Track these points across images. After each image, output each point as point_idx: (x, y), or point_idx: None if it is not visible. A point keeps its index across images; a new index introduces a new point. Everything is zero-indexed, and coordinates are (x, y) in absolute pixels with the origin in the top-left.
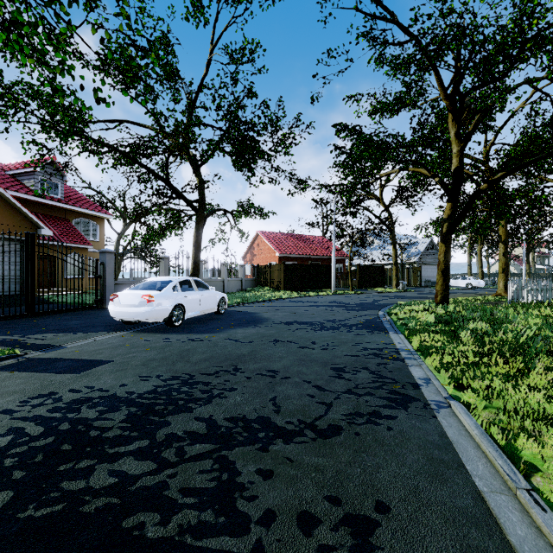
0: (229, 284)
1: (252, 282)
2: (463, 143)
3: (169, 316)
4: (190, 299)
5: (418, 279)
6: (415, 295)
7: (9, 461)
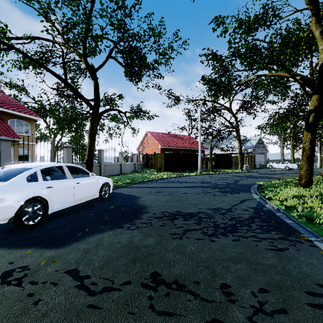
0: (125, 167)
1: (142, 165)
2: None
3: (16, 215)
4: (57, 189)
5: (253, 163)
6: (258, 175)
7: None
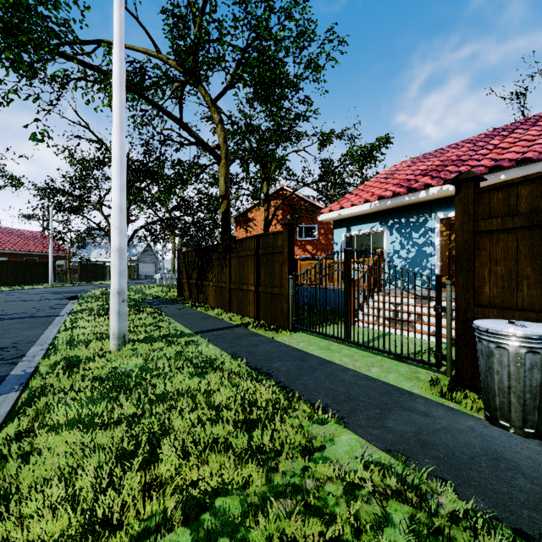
0: None
1: None
2: (130, 204)
3: None
4: None
5: (136, 274)
6: None
7: None
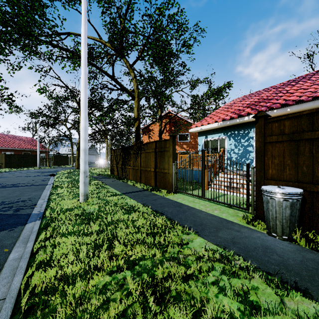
0: None
1: None
2: None
3: None
4: None
5: None
6: None
7: None
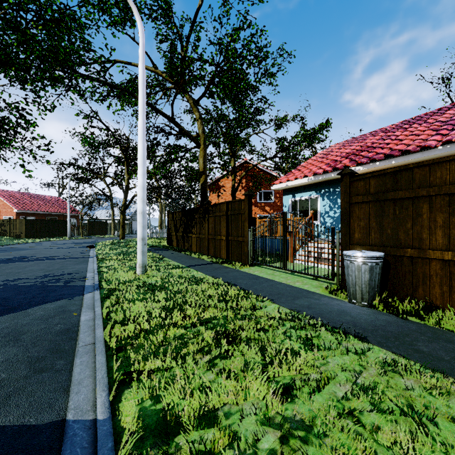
0: None
1: None
2: (129, 176)
3: None
4: None
5: (130, 229)
6: None
7: (1, 261)
